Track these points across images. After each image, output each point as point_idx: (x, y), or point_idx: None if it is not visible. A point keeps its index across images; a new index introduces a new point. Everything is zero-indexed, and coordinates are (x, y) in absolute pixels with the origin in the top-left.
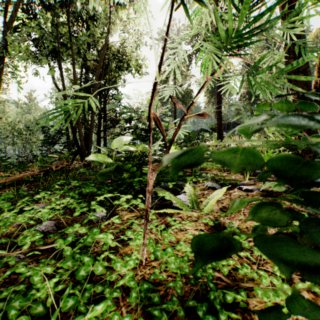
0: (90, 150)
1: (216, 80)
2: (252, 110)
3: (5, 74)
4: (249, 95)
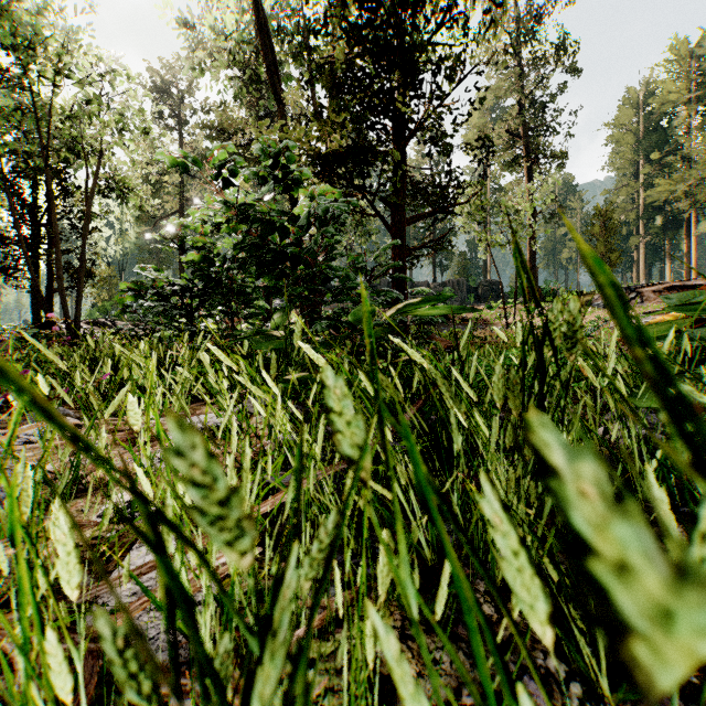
0: (79, 325)
1: None
2: None
3: None
4: None
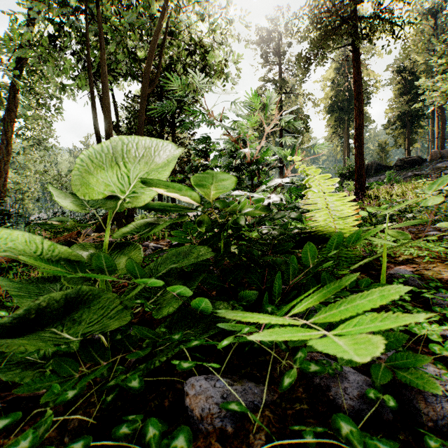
0: (132, 210)
1: (345, 100)
2: (408, 144)
3: (48, 109)
4: (403, 120)
